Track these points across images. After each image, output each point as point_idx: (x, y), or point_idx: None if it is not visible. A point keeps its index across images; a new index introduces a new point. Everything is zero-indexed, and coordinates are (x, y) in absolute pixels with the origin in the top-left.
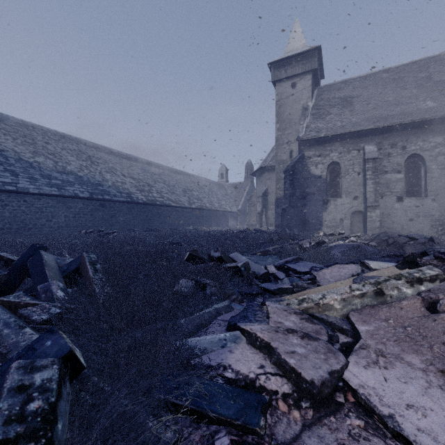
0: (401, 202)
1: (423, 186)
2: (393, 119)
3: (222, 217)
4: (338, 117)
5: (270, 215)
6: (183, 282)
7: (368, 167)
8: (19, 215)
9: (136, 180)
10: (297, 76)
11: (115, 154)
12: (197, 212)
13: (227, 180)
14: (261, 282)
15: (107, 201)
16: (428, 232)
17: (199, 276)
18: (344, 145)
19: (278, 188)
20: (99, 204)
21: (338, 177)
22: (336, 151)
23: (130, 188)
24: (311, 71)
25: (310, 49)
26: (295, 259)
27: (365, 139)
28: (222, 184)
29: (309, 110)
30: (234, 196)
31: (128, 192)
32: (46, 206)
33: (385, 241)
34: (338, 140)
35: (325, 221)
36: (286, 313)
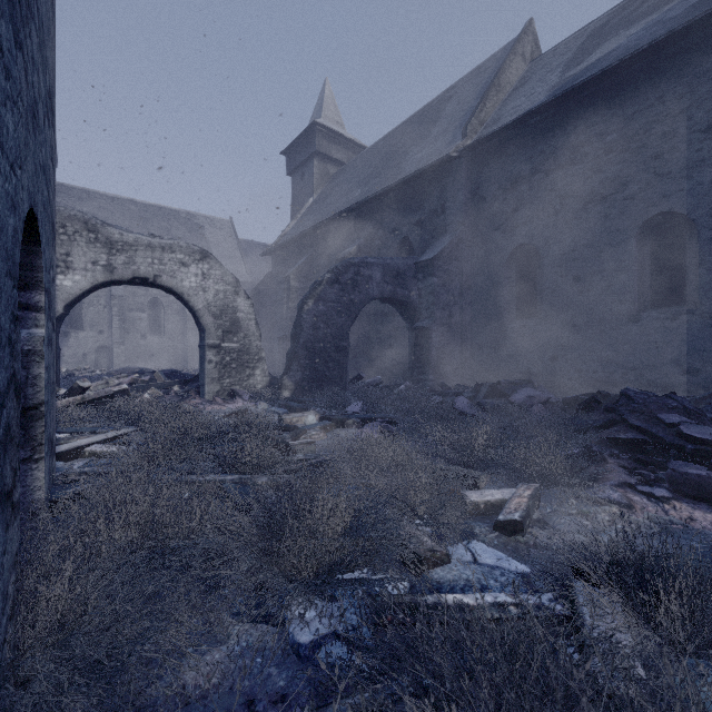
0: (145, 339)
1: (163, 326)
2: None
3: None
4: None
5: None
6: None
7: (114, 303)
8: None
9: None
10: None
11: None
12: None
13: None
14: None
15: None
16: (166, 366)
17: None
18: None
19: None
20: None
21: (82, 307)
22: None
23: None
24: None
25: None
26: None
27: None
28: None
29: None
30: None
31: None
32: None
33: (121, 371)
34: None
35: (64, 356)
36: None
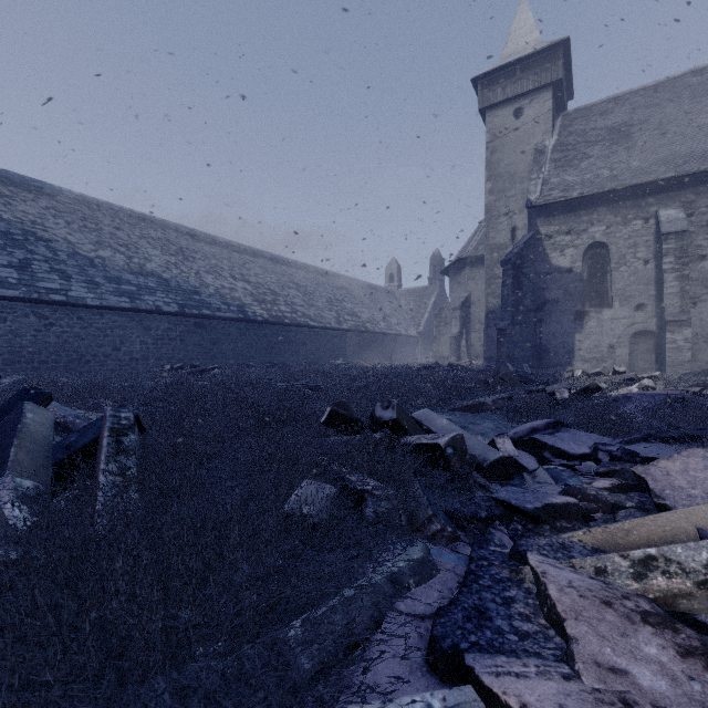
0: None
1: None
2: None
3: (391, 344)
4: (603, 161)
5: (475, 341)
6: (309, 489)
7: (666, 248)
8: (71, 341)
9: (253, 285)
10: (525, 95)
11: (222, 245)
12: (351, 336)
13: (399, 284)
14: (489, 480)
15: (206, 318)
16: None
17: (347, 469)
18: (617, 211)
19: (490, 292)
20: (193, 323)
21: (605, 270)
22: (600, 222)
23: (243, 297)
24: (551, 84)
25: (549, 45)
26: (551, 423)
27: (659, 198)
28: (391, 291)
29: (547, 154)
30: (412, 310)
31: (241, 303)
32: (112, 326)
33: None
34: (604, 203)
35: (578, 350)
36: (617, 617)
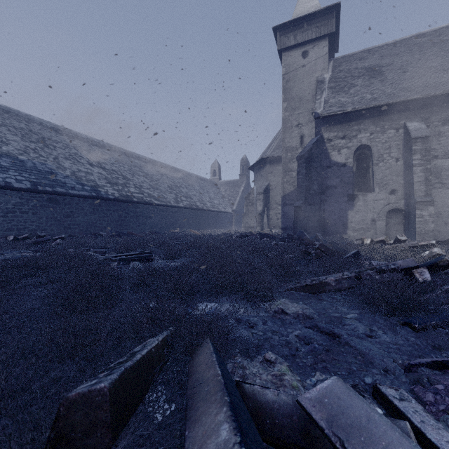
0: None
1: None
2: (445, 87)
3: (215, 218)
4: (366, 88)
5: (273, 216)
6: None
7: (415, 149)
8: None
9: (108, 171)
10: (310, 42)
11: (83, 140)
12: (186, 212)
13: (219, 177)
14: None
15: (60, 195)
16: None
17: None
18: (377, 123)
19: (285, 181)
20: (47, 199)
21: (368, 165)
22: (366, 131)
23: (97, 179)
24: (328, 35)
25: (327, 6)
26: None
27: (406, 114)
28: (214, 182)
29: (325, 83)
30: (228, 195)
31: (95, 184)
32: None
33: None
34: (368, 117)
35: (350, 222)
36: None
